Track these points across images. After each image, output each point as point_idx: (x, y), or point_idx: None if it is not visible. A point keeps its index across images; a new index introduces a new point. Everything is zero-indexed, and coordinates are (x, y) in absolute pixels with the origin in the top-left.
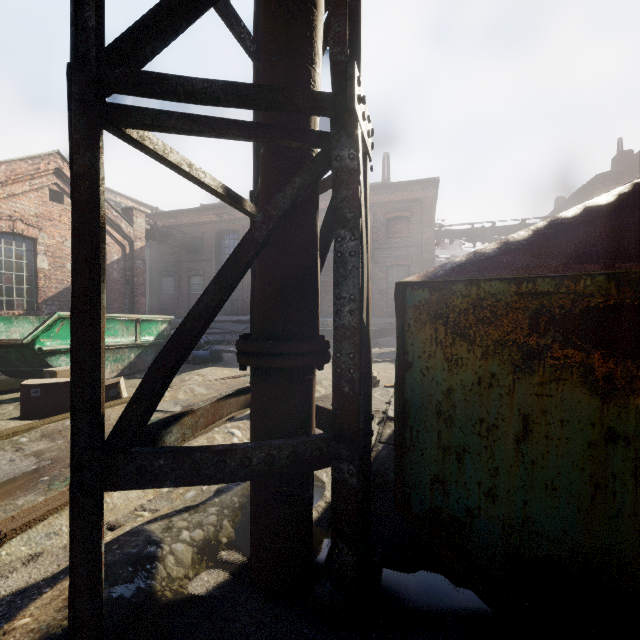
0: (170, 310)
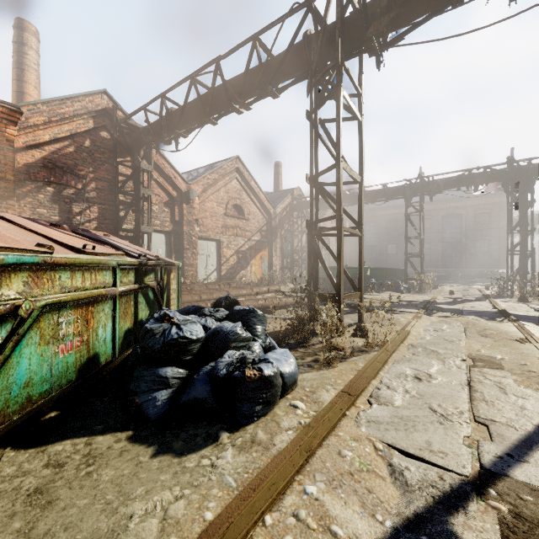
0: None
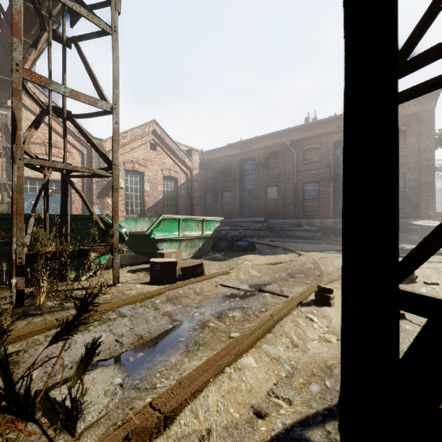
0: (210, 214)
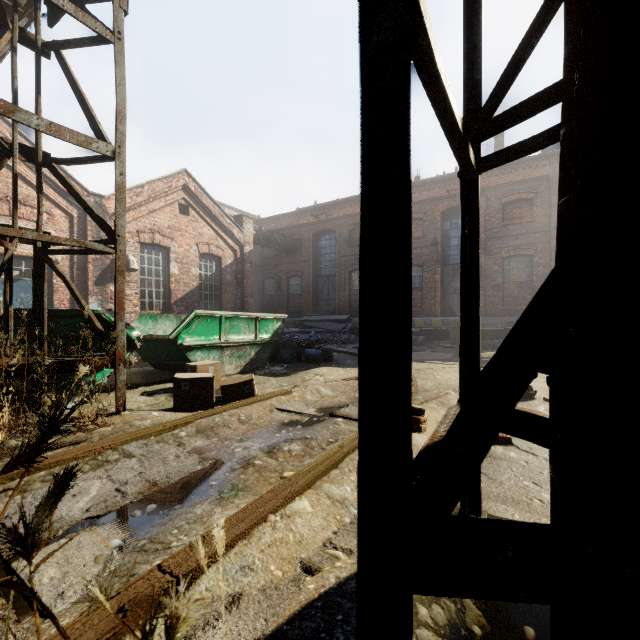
0: (271, 310)
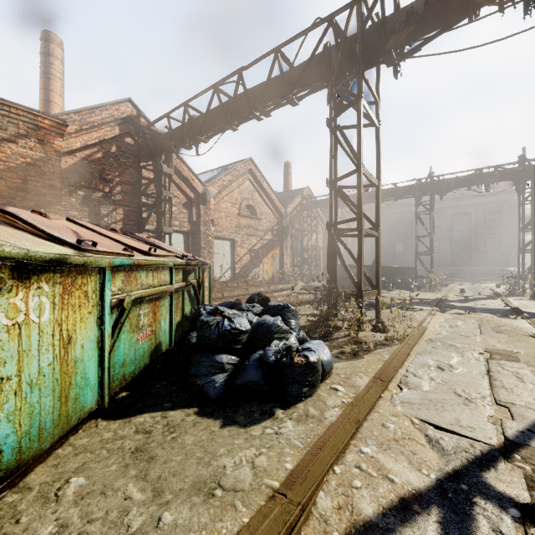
0: None
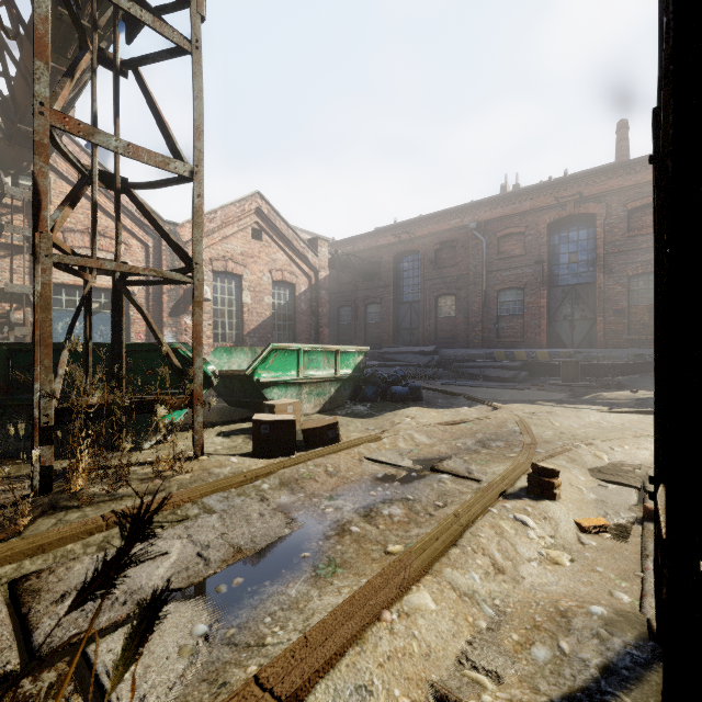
0: (347, 341)
